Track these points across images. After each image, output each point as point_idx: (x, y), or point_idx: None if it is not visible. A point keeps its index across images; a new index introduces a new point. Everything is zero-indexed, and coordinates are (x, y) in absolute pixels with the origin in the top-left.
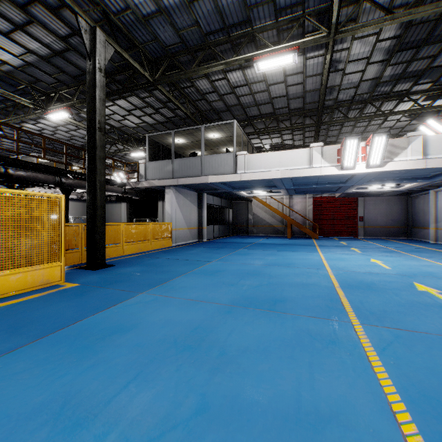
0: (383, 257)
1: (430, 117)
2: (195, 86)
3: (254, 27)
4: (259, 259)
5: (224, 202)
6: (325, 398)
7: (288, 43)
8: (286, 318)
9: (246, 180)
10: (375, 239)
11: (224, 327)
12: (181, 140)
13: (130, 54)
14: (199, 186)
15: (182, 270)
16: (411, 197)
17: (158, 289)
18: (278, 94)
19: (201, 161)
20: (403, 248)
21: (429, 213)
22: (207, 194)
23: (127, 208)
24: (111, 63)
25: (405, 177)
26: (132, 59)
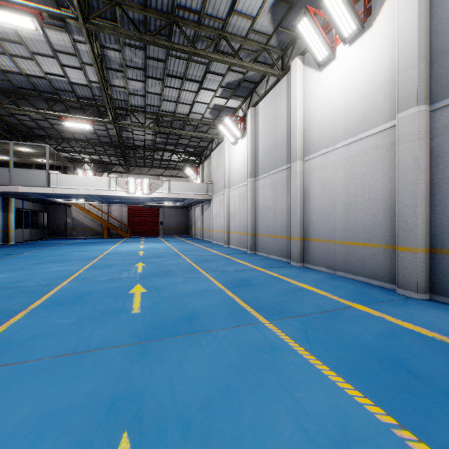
0: (150, 244)
1: (188, 166)
2: None
3: (62, 97)
4: (66, 250)
5: (37, 206)
6: (67, 269)
7: (86, 117)
8: (66, 262)
9: (59, 193)
10: (168, 236)
11: (34, 267)
12: None
13: None
14: (7, 192)
15: None
16: (189, 210)
17: None
18: (89, 131)
19: (10, 172)
20: (172, 240)
21: (193, 220)
22: (16, 198)
23: None
24: None
25: (171, 200)
26: None
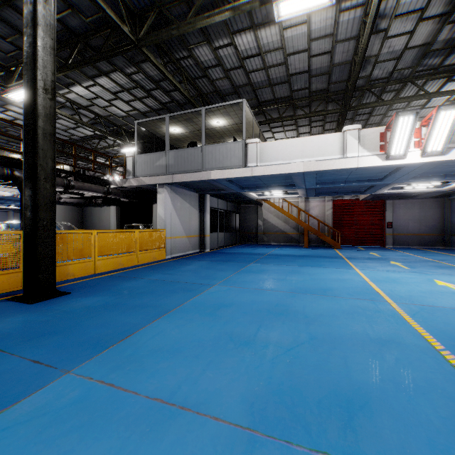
0: (447, 276)
1: None
2: (194, 56)
3: None
4: (279, 280)
5: (230, 206)
6: None
7: None
8: None
9: (259, 175)
10: (407, 248)
11: None
12: (179, 129)
13: (105, 3)
14: (201, 186)
15: (167, 303)
16: (449, 200)
17: (107, 356)
18: (298, 70)
19: (201, 152)
20: None
21: None
22: (210, 196)
23: (117, 212)
24: (81, 20)
25: None
26: (102, 3)
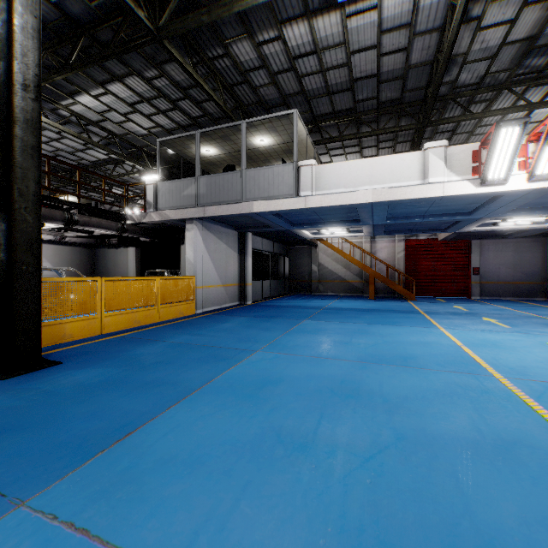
0: None
1: None
2: (231, 55)
3: None
4: (342, 344)
5: (277, 247)
6: None
7: None
8: None
9: (315, 207)
10: (499, 300)
11: None
12: (213, 150)
13: None
14: (240, 221)
15: (190, 379)
16: None
17: (89, 472)
18: (364, 73)
19: (241, 178)
20: None
21: None
22: (253, 234)
23: (136, 255)
24: (85, 4)
25: None
26: None
